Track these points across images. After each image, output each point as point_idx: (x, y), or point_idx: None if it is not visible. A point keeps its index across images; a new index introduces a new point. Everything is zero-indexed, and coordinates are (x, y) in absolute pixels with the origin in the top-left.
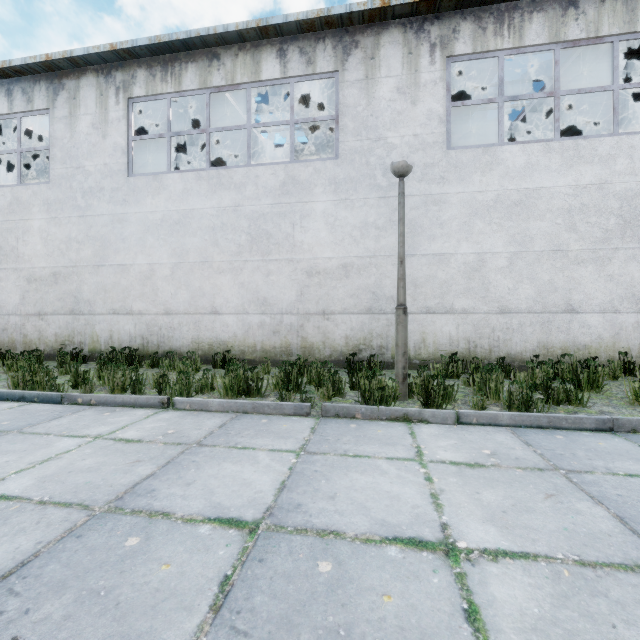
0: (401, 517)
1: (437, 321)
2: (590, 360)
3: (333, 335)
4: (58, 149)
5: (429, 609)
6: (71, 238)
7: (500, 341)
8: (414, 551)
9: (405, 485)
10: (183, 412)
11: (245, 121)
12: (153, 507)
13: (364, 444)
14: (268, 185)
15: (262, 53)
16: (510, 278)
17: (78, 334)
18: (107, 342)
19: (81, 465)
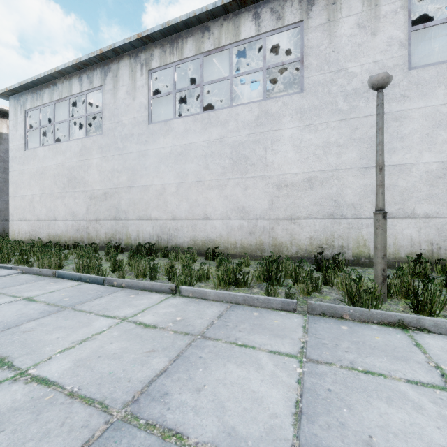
0: None
1: (397, 225)
2: None
3: (299, 236)
4: (107, 111)
5: None
6: (114, 169)
7: None
8: None
9: None
10: (187, 299)
11: None
12: (166, 421)
13: (369, 355)
14: (246, 120)
15: (241, 19)
16: None
17: (118, 233)
18: (135, 239)
19: (108, 349)
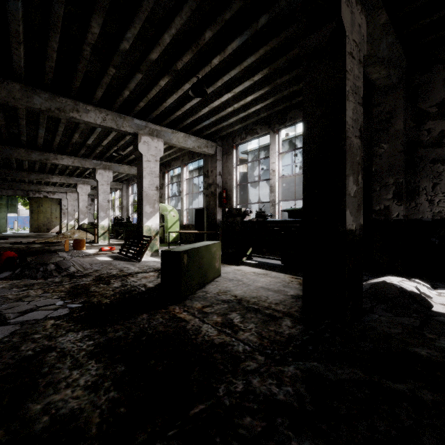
0: None
1: None
2: None
3: None
4: None
5: None
6: None
7: None
8: None
9: None
10: None
11: None
12: None
13: None
14: None
15: None
16: None
17: None
18: None
19: None
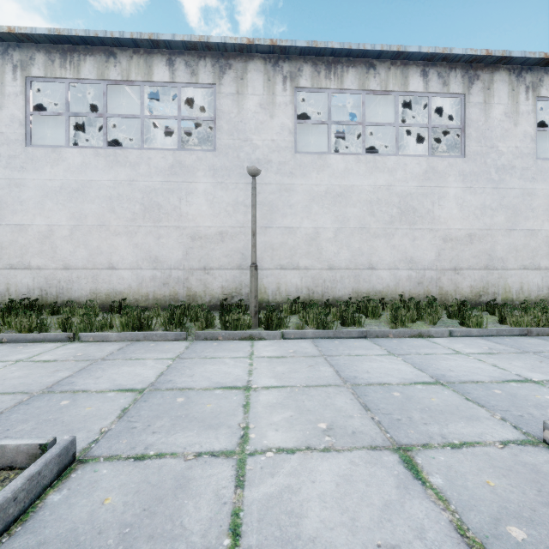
0: (228, 380)
1: (288, 275)
2: (374, 299)
3: (212, 286)
4: None
5: (227, 406)
6: None
7: (329, 289)
8: (229, 390)
9: (236, 368)
10: (87, 343)
11: (139, 105)
12: (75, 389)
13: (219, 352)
14: (159, 166)
15: (154, 59)
16: (335, 245)
17: None
18: (3, 294)
19: (12, 375)
